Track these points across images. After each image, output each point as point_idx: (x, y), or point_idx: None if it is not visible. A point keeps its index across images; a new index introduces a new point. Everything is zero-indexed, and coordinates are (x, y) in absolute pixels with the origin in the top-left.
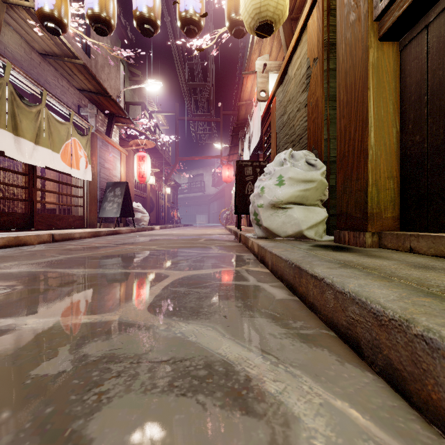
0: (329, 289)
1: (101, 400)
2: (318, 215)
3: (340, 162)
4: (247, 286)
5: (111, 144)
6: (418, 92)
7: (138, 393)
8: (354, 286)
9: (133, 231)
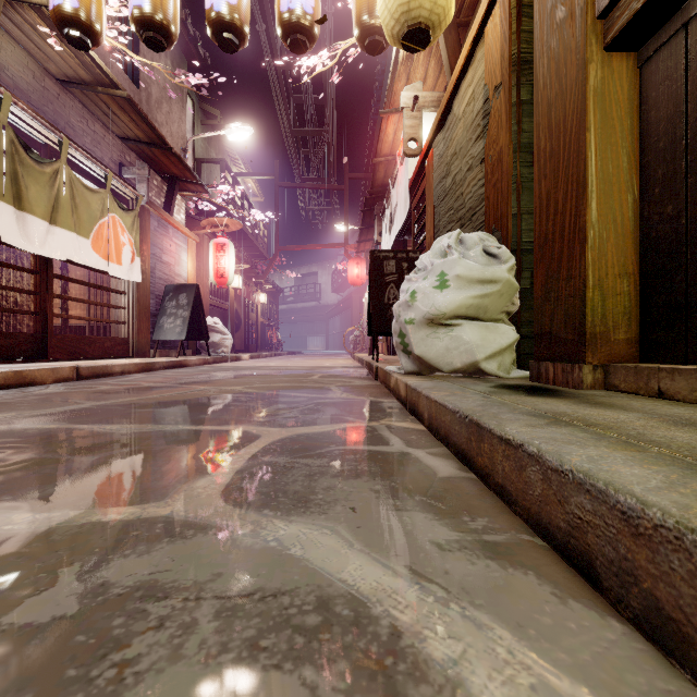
0: (534, 464)
1: (124, 679)
2: (503, 337)
3: (539, 250)
4: (389, 455)
5: (172, 224)
6: (671, 133)
7: (193, 664)
8: (581, 459)
9: (208, 363)
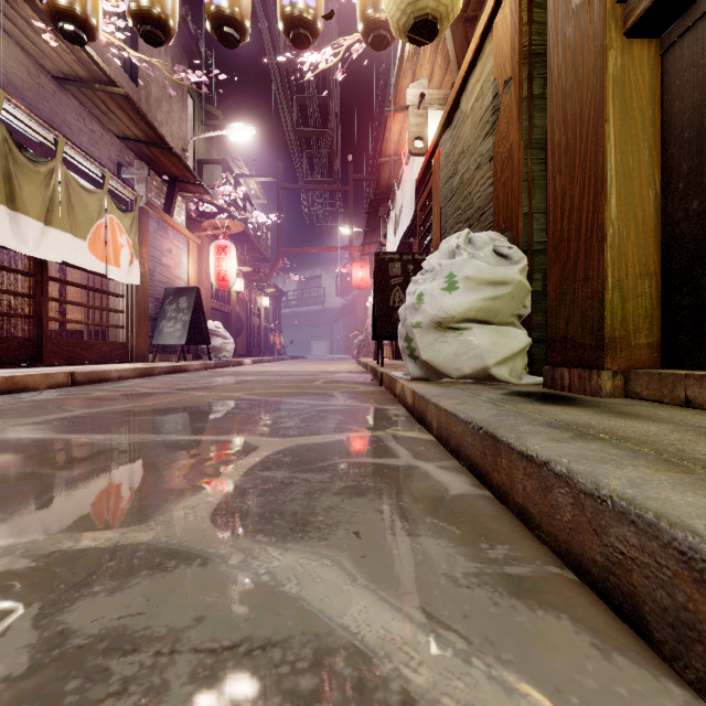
0: (562, 485)
1: None
2: (514, 342)
3: (554, 250)
4: (396, 468)
5: (173, 226)
6: (697, 123)
7: None
8: (622, 483)
9: (209, 368)
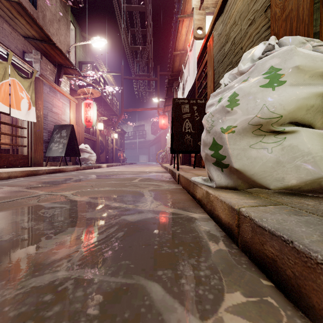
0: None
1: None
2: None
3: None
4: None
5: (59, 91)
6: None
7: None
8: None
9: (79, 169)
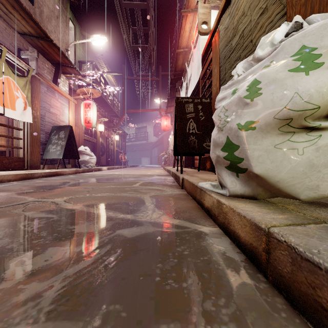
0: None
1: None
2: None
3: None
4: None
5: (58, 91)
6: None
7: None
8: None
9: (78, 172)
